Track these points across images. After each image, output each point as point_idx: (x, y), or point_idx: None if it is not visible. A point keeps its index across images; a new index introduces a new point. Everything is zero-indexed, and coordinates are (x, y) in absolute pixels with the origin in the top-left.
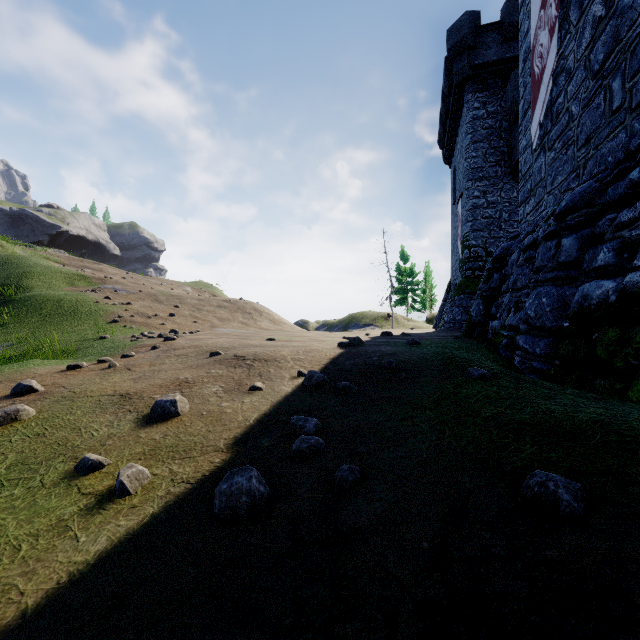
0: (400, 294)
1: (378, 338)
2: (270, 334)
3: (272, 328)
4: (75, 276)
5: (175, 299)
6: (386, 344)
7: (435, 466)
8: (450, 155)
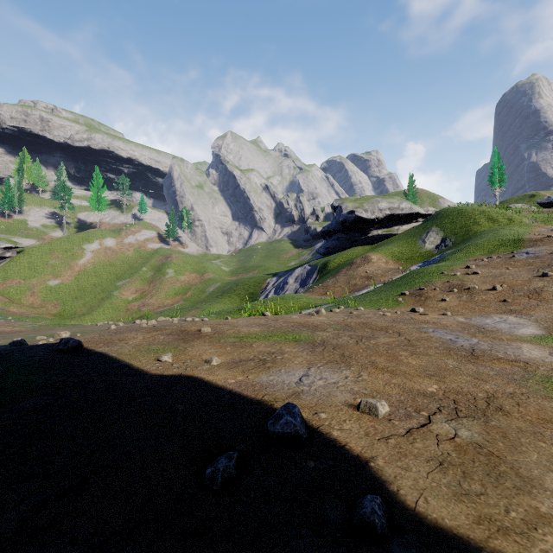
0: None
1: (149, 378)
2: (420, 336)
3: None
4: (508, 242)
5: None
6: (35, 361)
7: None
8: None
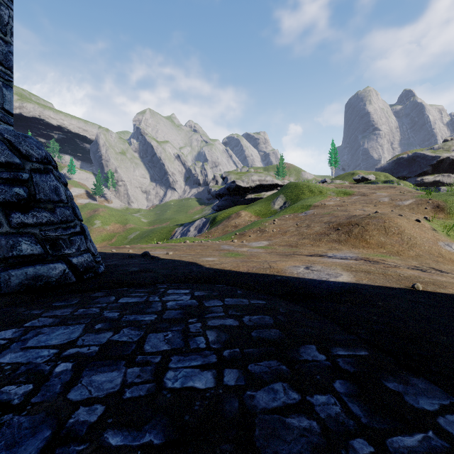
0: None
1: (110, 252)
2: (214, 247)
3: (309, 244)
4: (305, 206)
5: (318, 217)
6: None
7: None
8: None
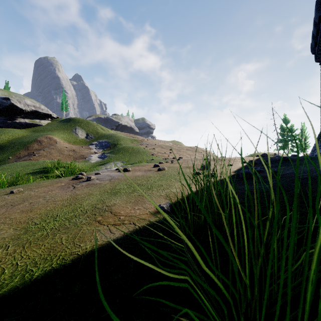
0: (282, 143)
1: None
2: None
3: None
4: (132, 140)
5: (169, 147)
6: None
7: (305, 168)
8: (320, 56)
